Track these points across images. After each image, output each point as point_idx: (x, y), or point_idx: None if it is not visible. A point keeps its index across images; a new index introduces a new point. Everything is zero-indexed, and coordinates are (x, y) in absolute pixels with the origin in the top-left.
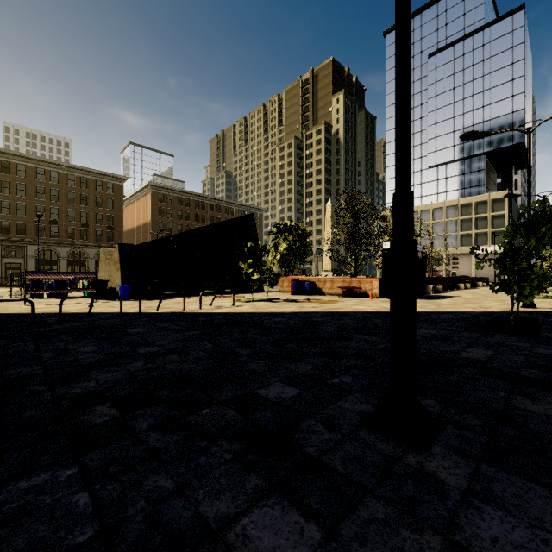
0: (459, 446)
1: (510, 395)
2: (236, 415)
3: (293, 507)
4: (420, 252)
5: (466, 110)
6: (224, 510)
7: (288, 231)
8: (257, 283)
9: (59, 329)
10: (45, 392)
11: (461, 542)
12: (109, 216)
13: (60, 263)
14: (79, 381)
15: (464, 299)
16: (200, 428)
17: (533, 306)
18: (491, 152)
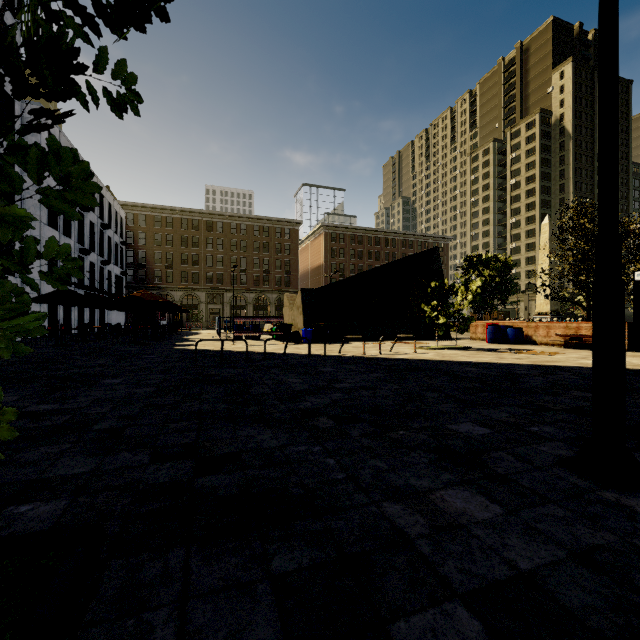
0: None
1: None
2: (429, 438)
3: (480, 495)
4: None
5: None
6: (426, 485)
7: (483, 264)
8: (442, 328)
9: (267, 365)
10: (280, 405)
11: (637, 543)
12: (287, 261)
13: (248, 308)
14: (299, 401)
15: None
16: (399, 441)
17: None
18: None
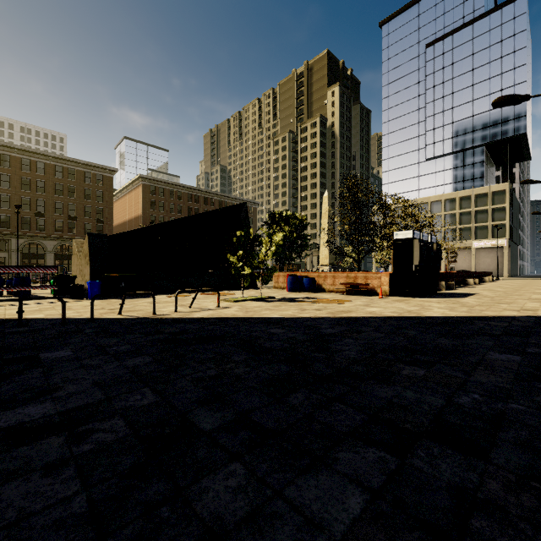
0: None
1: None
2: None
3: None
4: (435, 243)
5: (465, 101)
6: None
7: (284, 221)
8: (248, 279)
9: None
10: None
11: None
12: (99, 208)
13: (47, 257)
14: None
15: (489, 298)
16: None
17: None
18: (491, 143)
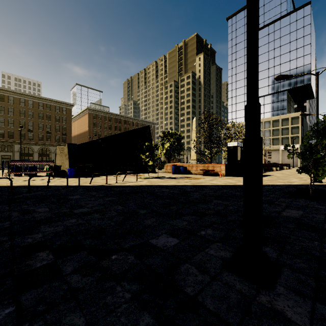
0: (296, 286)
1: (322, 244)
2: (135, 260)
3: None
4: None
5: (276, 64)
6: None
7: (170, 136)
8: (151, 167)
9: (27, 196)
10: (6, 242)
11: None
12: (64, 127)
13: (34, 155)
14: (31, 233)
15: (277, 177)
16: (109, 271)
17: (320, 181)
18: (290, 89)
